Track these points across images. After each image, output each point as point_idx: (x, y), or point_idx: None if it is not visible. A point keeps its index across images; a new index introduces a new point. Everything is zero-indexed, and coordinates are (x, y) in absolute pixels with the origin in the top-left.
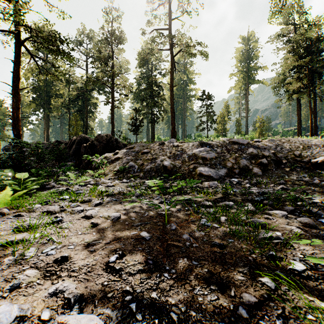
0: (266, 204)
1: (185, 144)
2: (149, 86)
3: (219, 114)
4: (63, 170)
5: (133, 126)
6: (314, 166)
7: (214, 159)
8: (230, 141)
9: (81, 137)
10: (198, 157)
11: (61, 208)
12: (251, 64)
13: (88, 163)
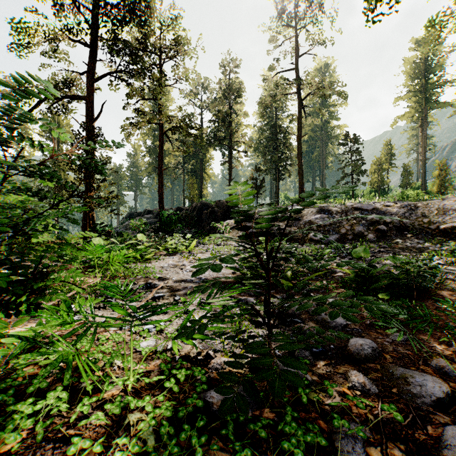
0: (339, 256)
1: (305, 210)
2: (271, 138)
3: (374, 161)
4: (200, 235)
5: (253, 187)
6: (441, 233)
7: (328, 226)
8: (352, 207)
9: (201, 204)
10: (313, 224)
11: (216, 253)
12: (432, 78)
13: (210, 230)
